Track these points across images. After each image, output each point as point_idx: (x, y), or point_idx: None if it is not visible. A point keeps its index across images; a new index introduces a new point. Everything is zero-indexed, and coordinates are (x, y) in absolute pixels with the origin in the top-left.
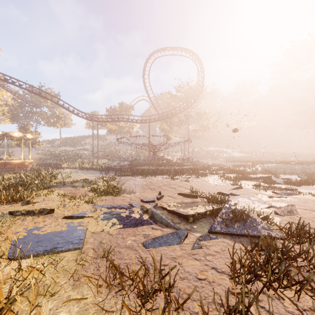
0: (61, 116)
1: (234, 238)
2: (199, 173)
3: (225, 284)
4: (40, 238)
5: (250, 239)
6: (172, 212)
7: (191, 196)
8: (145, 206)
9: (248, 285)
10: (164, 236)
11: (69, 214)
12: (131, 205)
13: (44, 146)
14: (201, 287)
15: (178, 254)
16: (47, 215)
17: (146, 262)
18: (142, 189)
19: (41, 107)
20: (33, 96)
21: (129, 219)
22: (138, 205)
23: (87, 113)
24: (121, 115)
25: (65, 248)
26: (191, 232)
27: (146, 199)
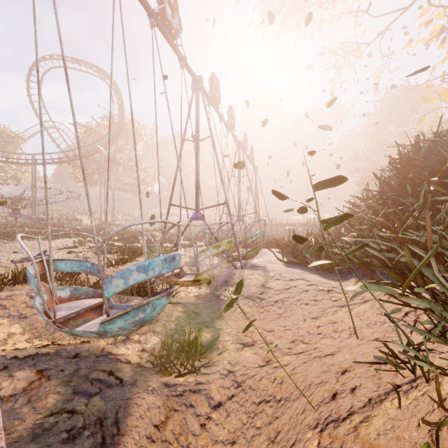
0: None
1: None
2: (60, 236)
3: None
4: None
5: None
6: None
7: None
8: None
9: None
10: None
11: None
12: None
13: None
14: None
15: None
16: None
17: None
18: None
19: None
20: None
21: None
22: None
23: None
24: None
25: None
26: None
27: None
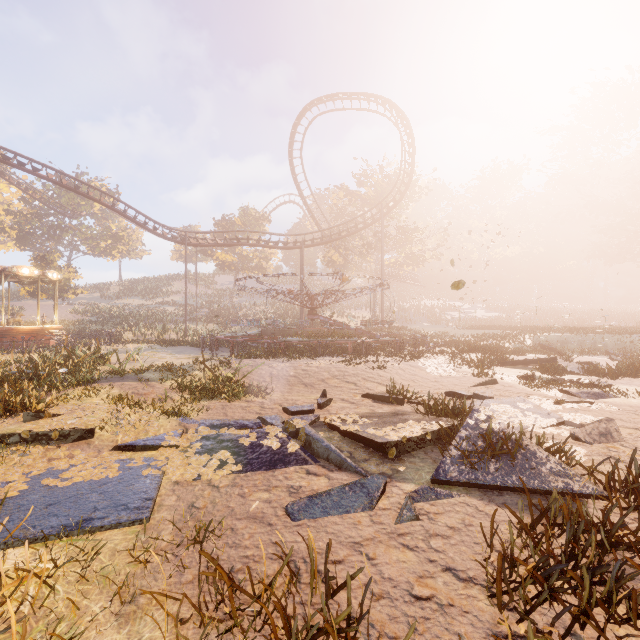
0: (122, 236)
1: (490, 496)
2: (406, 352)
3: (478, 612)
4: (57, 497)
5: (529, 499)
6: (351, 435)
7: (391, 400)
8: (292, 423)
9: (533, 613)
10: (333, 491)
11: (127, 440)
12: (263, 421)
13: (87, 298)
14: (422, 620)
15: (366, 534)
16: (79, 443)
17: (293, 553)
18: (287, 386)
19: (80, 216)
20: (63, 194)
21: (256, 452)
22: (278, 421)
23: (175, 229)
24: (244, 234)
25: (110, 520)
26: (393, 480)
27: (295, 406)
